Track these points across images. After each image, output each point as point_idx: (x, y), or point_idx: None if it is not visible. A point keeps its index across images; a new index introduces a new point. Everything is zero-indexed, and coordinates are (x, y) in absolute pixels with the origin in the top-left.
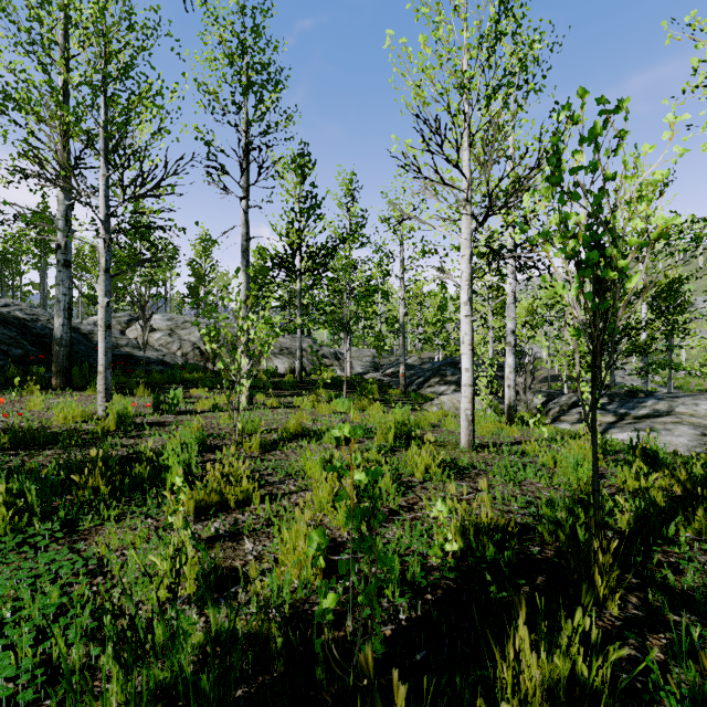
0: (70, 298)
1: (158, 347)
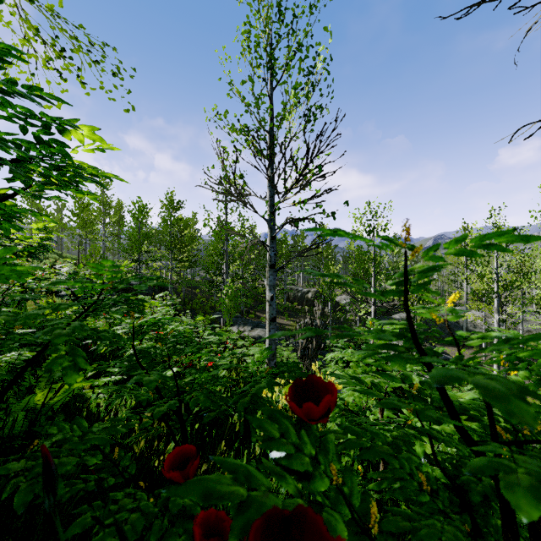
0: (467, 325)
1: (480, 326)
